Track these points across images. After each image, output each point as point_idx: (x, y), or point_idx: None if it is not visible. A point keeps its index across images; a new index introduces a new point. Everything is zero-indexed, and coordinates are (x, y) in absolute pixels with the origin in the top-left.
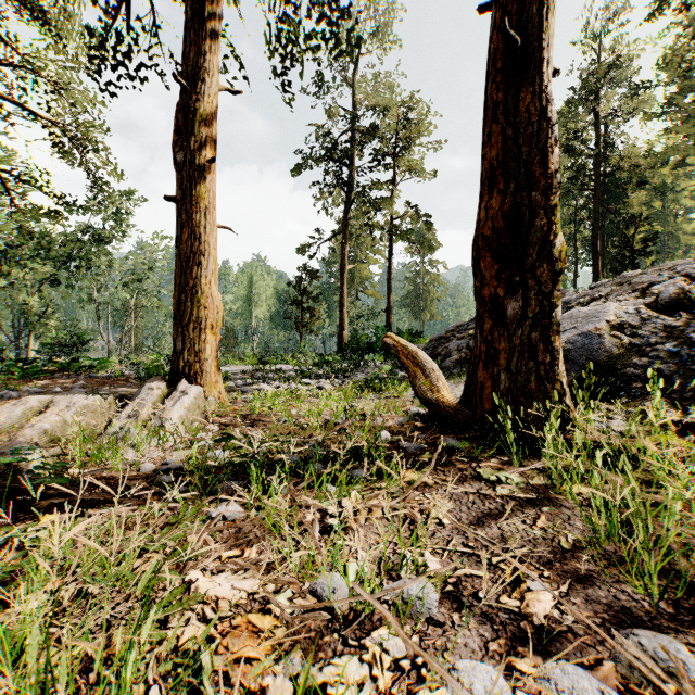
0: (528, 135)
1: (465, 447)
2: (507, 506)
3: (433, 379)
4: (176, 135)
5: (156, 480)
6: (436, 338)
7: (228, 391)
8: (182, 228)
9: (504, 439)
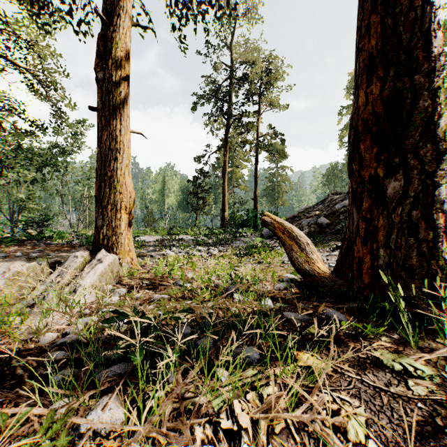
0: (409, 21)
1: (348, 320)
2: (438, 418)
3: (307, 252)
4: (98, 58)
5: (47, 357)
6: (291, 217)
7: (142, 256)
8: (102, 131)
9: (384, 311)
